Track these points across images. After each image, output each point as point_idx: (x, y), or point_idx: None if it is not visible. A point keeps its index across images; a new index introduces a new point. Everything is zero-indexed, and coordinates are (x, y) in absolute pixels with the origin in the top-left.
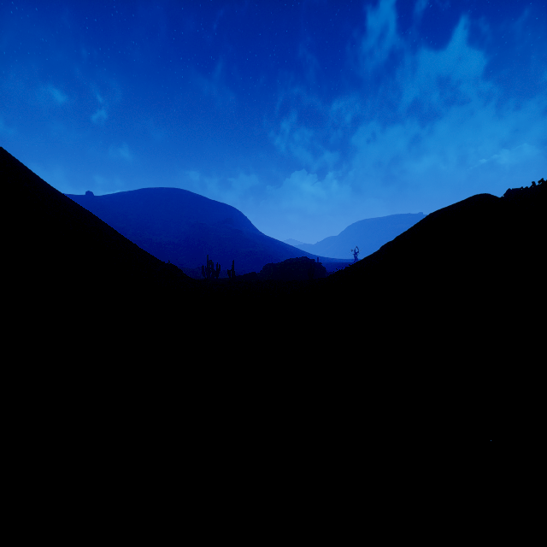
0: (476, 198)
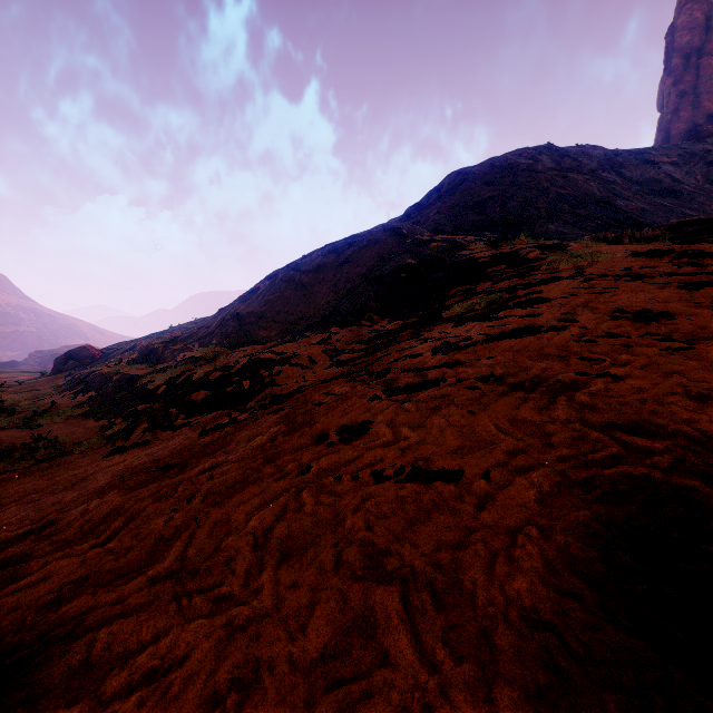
0: (82, 347)
